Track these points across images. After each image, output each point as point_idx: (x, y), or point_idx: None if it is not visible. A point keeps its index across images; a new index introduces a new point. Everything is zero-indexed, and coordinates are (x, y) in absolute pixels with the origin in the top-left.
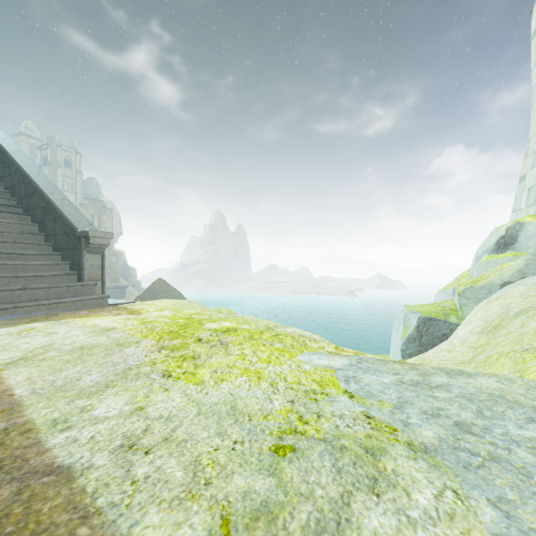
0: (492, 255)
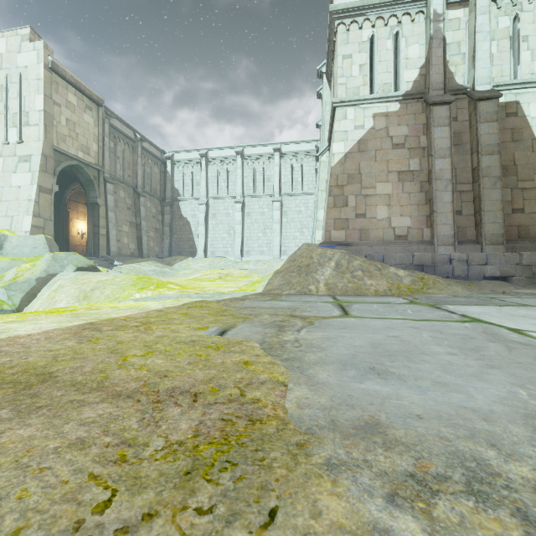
0: None
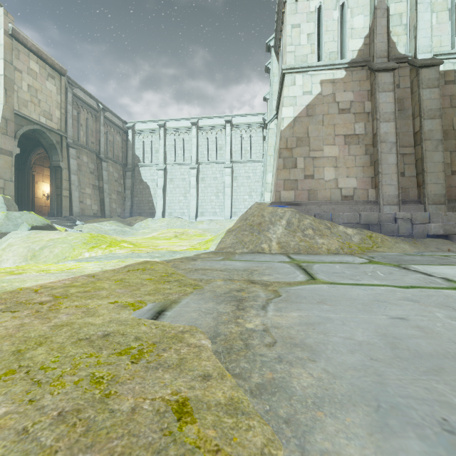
0: None
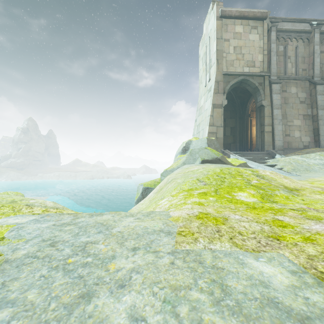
0: (181, 155)
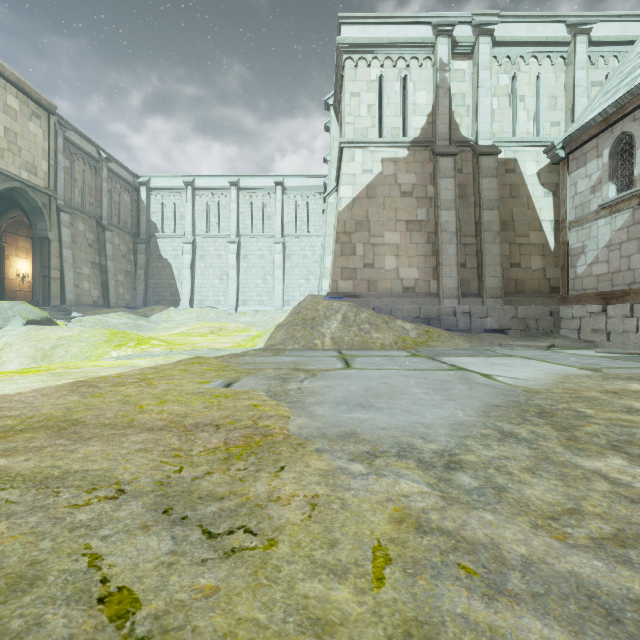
0: None
